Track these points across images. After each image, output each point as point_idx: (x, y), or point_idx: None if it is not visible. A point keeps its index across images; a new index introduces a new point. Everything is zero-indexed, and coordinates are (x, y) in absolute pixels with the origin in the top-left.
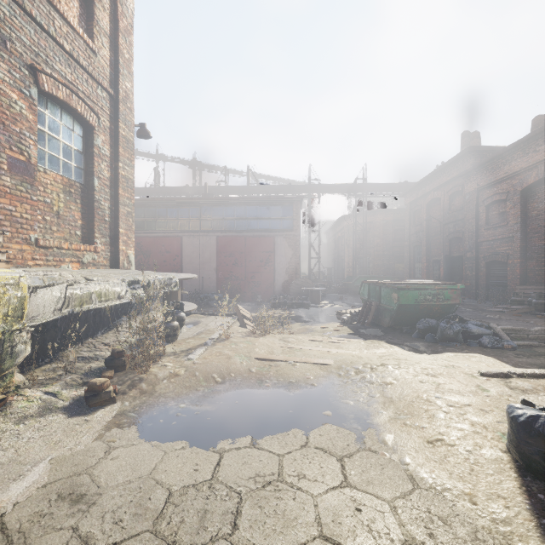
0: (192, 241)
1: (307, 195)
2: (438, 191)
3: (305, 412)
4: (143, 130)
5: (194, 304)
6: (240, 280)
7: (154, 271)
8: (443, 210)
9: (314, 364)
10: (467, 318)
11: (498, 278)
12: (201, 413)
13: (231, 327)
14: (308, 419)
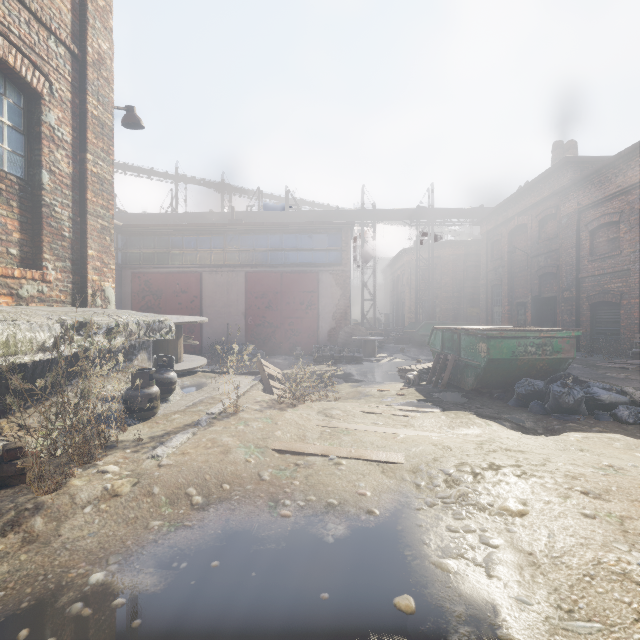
0: (214, 278)
1: (360, 223)
2: (525, 215)
3: (355, 598)
4: (131, 116)
5: (203, 358)
6: (275, 327)
7: (92, 302)
8: (530, 239)
9: (372, 463)
10: (585, 379)
11: (607, 323)
12: (128, 602)
13: (242, 395)
14: (363, 624)
